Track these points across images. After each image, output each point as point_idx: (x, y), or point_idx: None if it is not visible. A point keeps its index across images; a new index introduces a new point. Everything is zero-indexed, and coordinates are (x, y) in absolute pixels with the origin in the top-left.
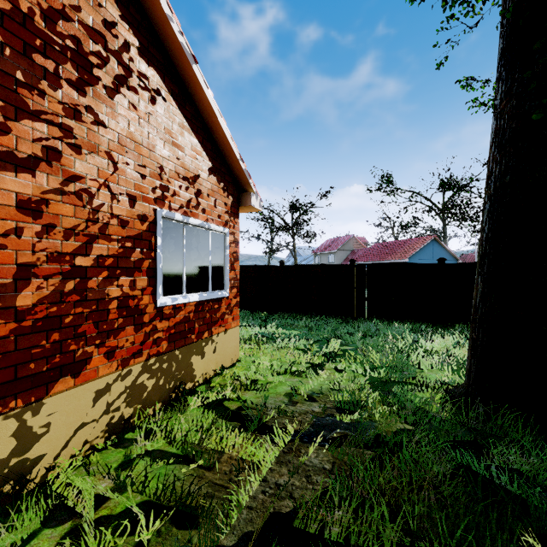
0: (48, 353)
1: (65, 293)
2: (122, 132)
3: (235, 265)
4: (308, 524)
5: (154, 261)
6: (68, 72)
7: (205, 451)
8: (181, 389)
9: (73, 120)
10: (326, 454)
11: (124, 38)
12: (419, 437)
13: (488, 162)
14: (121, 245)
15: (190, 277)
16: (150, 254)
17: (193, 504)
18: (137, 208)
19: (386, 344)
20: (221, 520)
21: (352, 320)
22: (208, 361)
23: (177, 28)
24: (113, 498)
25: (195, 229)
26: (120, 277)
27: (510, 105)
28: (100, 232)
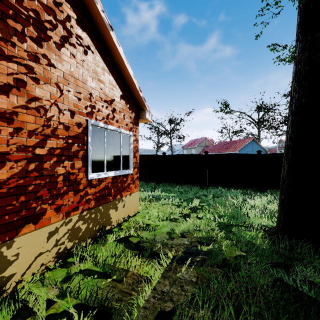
0: (17, 209)
1: (28, 171)
2: (66, 71)
3: (136, 154)
4: (182, 319)
5: (86, 152)
6: (31, 32)
7: (117, 270)
8: (103, 230)
9: (34, 63)
10: (192, 271)
11: (67, 12)
12: (250, 260)
13: (291, 91)
14: (65, 141)
15: (108, 161)
16: (84, 147)
17: (109, 305)
18: (75, 118)
19: (227, 201)
20: (127, 317)
21: (206, 187)
22: (119, 212)
23: (100, 8)
24: (58, 302)
25: (111, 132)
26: (65, 161)
27: (305, 56)
28: (51, 133)
